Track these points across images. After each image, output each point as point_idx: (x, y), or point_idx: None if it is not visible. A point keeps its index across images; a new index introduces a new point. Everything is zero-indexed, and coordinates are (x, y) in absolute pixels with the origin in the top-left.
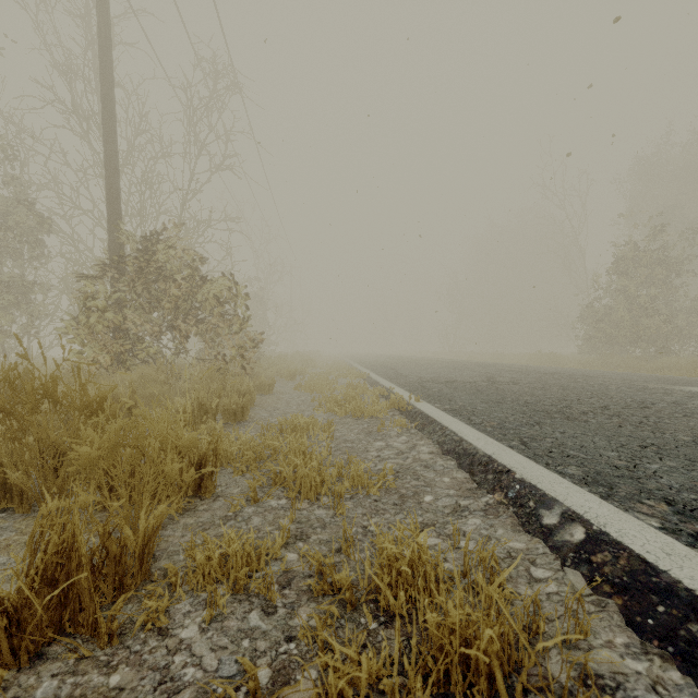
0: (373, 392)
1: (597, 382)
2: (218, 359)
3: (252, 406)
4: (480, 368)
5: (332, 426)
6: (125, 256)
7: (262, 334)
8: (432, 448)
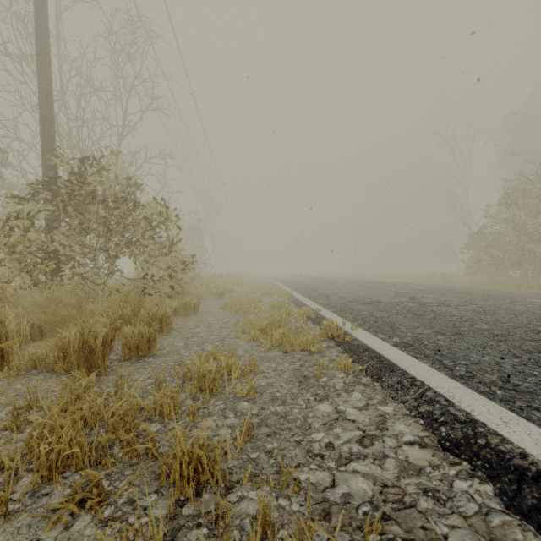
0: (301, 315)
1: (532, 304)
2: (146, 279)
3: (170, 331)
4: (392, 287)
5: (255, 368)
6: (52, 178)
7: (192, 256)
8: (414, 427)
